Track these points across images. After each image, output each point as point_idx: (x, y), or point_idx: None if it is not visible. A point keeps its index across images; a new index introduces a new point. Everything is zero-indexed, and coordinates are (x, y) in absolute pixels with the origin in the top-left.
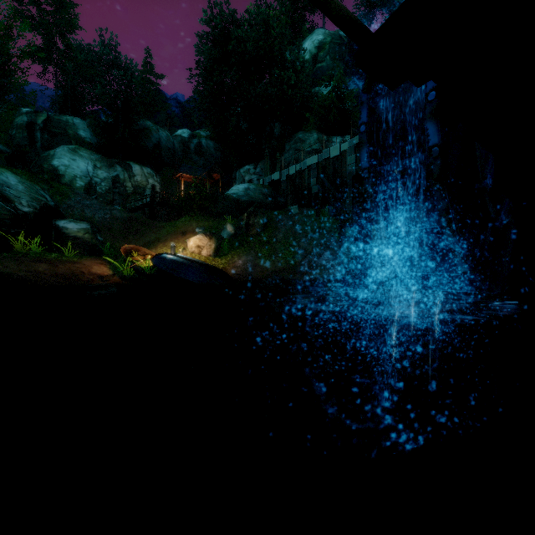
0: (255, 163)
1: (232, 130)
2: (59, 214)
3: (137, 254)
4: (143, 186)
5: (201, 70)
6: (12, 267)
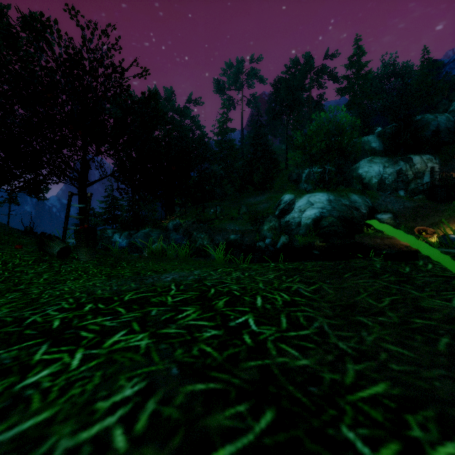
0: None
1: None
2: (374, 210)
3: (425, 232)
4: (422, 171)
5: None
6: (368, 241)
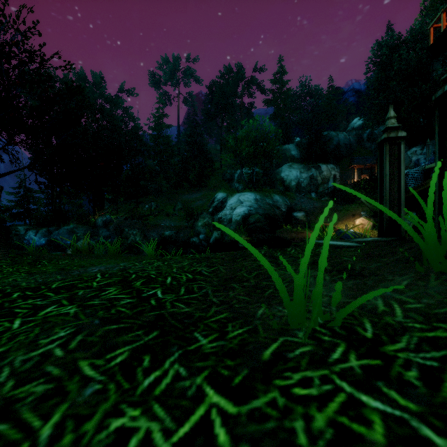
0: (422, 145)
1: (405, 108)
2: (292, 208)
3: (327, 228)
4: (327, 177)
5: (370, 89)
6: (286, 235)
